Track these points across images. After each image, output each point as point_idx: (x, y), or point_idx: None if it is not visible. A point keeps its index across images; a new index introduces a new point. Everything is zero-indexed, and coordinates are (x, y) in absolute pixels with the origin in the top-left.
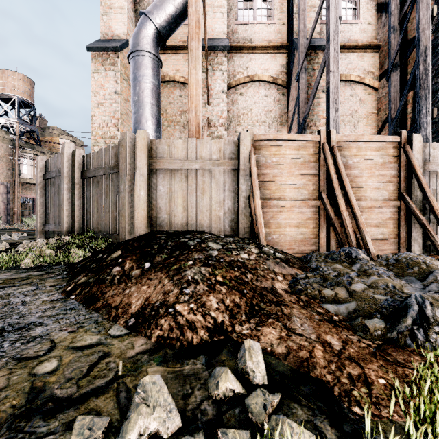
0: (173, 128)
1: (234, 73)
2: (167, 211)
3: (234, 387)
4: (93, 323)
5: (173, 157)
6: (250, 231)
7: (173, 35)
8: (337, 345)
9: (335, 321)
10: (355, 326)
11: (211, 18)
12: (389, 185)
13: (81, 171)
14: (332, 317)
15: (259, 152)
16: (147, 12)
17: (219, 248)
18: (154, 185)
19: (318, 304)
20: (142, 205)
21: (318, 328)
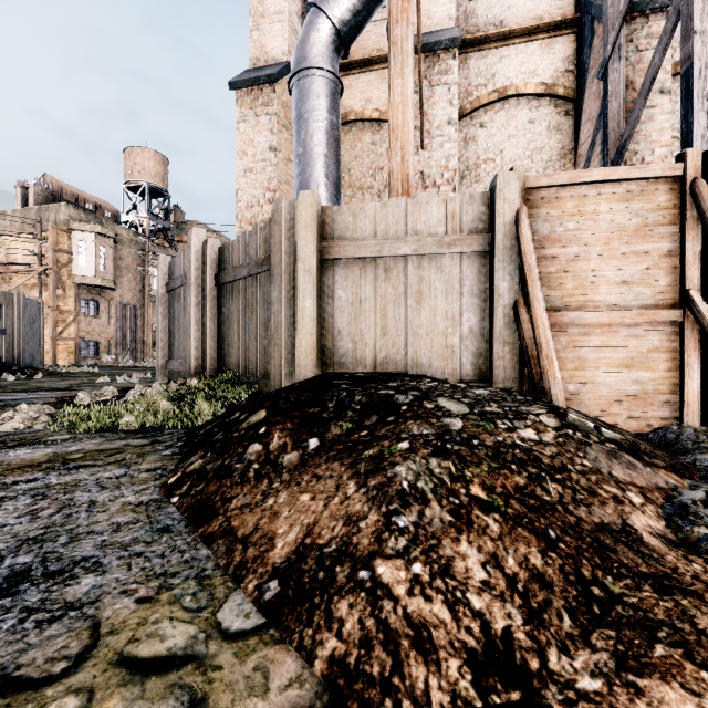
0: (362, 199)
1: (468, 88)
2: (352, 336)
3: None
4: (193, 578)
5: (362, 236)
6: (518, 375)
7: (362, 42)
8: None
9: None
10: None
11: None
12: None
13: (216, 274)
14: None
15: (536, 213)
16: (318, 1)
17: (463, 413)
18: (329, 289)
19: None
20: (308, 326)
21: None
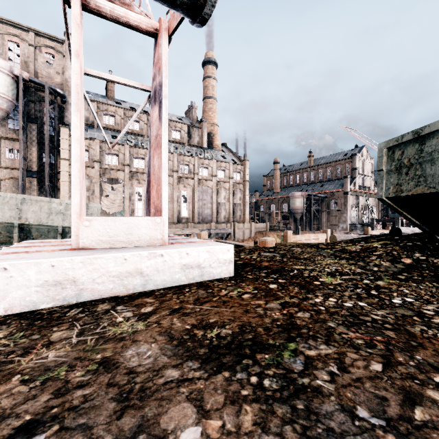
0: None
1: (4, 176)
2: None
3: None
4: None
5: None
6: None
7: None
8: None
9: None
10: None
11: None
12: None
13: None
14: None
15: None
16: None
17: None
18: None
19: None
20: None
21: None
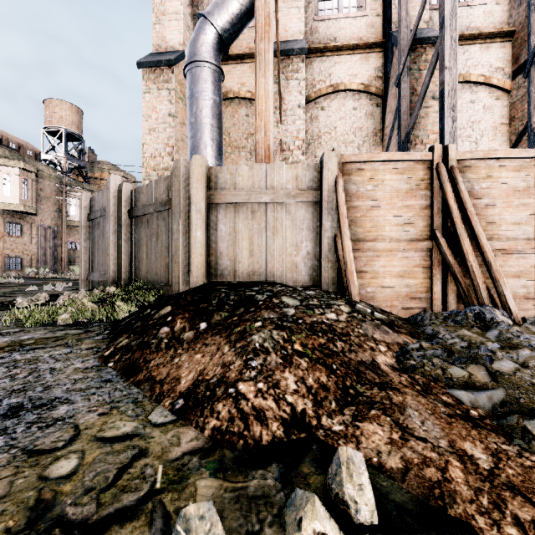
0: (238, 155)
1: (313, 82)
2: (230, 256)
3: (326, 529)
4: (131, 403)
5: (237, 188)
6: (337, 282)
7: (238, 41)
8: (485, 460)
9: (473, 418)
10: (508, 428)
11: (285, 16)
12: (534, 219)
13: (129, 209)
14: (467, 411)
15: (348, 178)
16: (206, 13)
17: (296, 305)
18: (214, 224)
19: (443, 390)
20: (199, 249)
21: (449, 430)
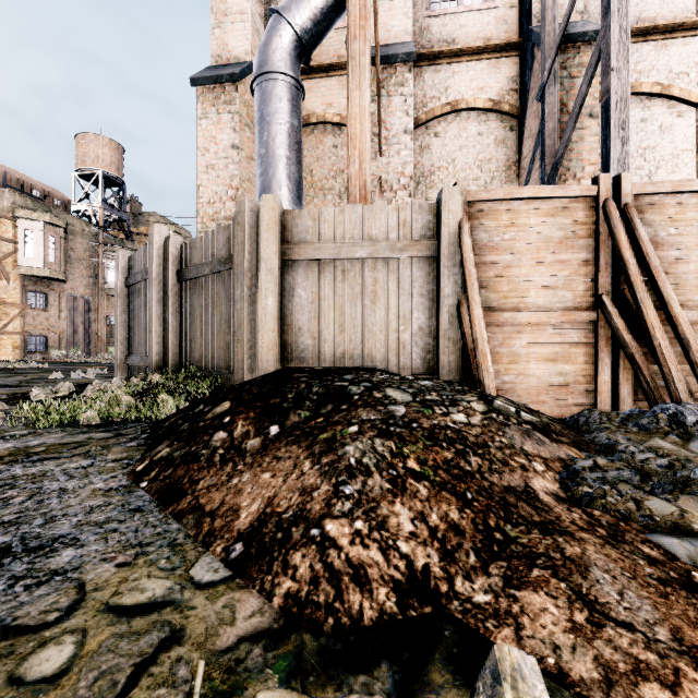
0: (323, 199)
1: (424, 99)
2: (312, 333)
3: None
4: (166, 546)
5: (321, 239)
6: (461, 368)
7: (323, 47)
8: None
9: None
10: None
11: (385, 11)
12: None
13: (178, 271)
14: (688, 573)
15: (477, 224)
16: (280, 7)
17: (407, 401)
18: (290, 288)
19: (641, 535)
20: (270, 322)
21: (667, 608)
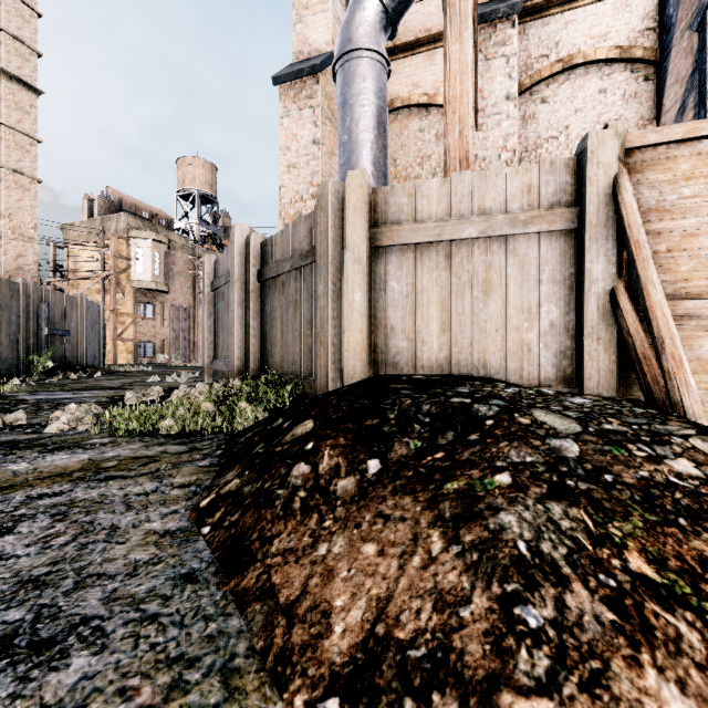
0: None
1: (528, 61)
2: (407, 333)
3: None
4: (217, 673)
5: (419, 218)
6: (616, 379)
7: (408, 24)
8: None
9: None
10: None
11: None
12: None
13: (259, 270)
14: None
15: (639, 179)
16: None
17: (574, 432)
18: (381, 280)
19: None
20: (357, 321)
21: None
